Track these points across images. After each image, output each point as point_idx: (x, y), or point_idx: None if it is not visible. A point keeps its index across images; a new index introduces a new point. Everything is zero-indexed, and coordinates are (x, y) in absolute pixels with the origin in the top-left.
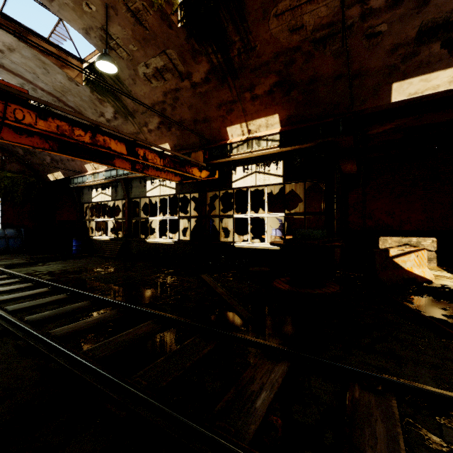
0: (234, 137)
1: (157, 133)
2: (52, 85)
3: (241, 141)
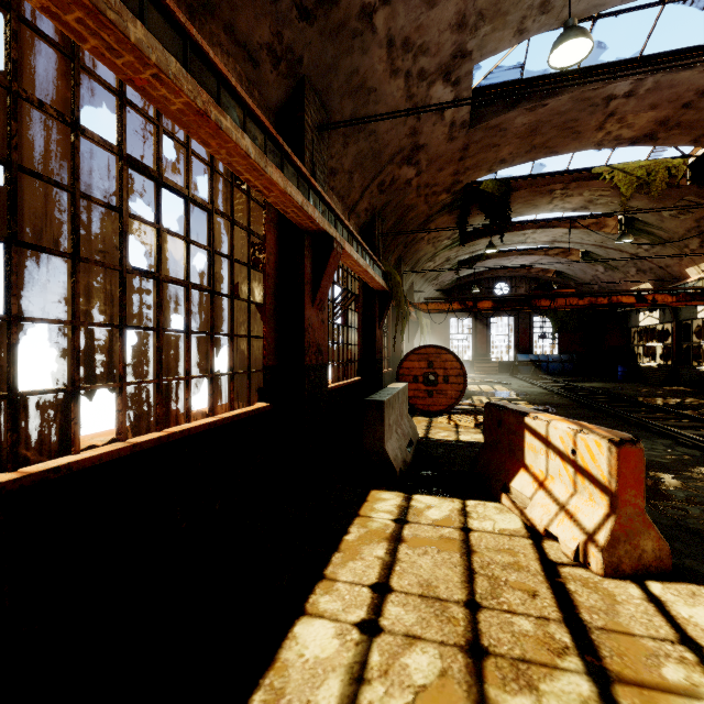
0: None
1: (701, 251)
2: (593, 240)
3: None
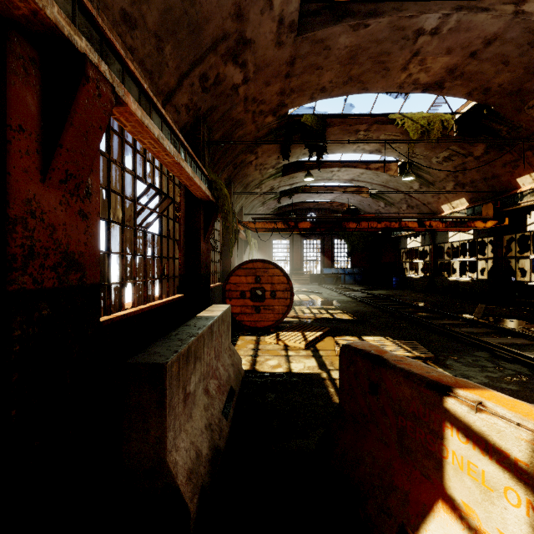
0: (526, 185)
1: (453, 192)
2: (380, 181)
3: (531, 189)
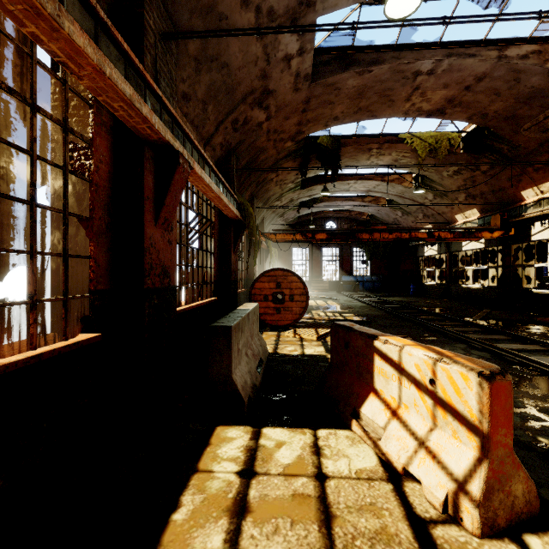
0: (529, 198)
1: (465, 203)
2: (396, 192)
3: (533, 202)
